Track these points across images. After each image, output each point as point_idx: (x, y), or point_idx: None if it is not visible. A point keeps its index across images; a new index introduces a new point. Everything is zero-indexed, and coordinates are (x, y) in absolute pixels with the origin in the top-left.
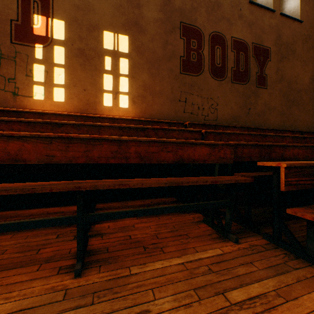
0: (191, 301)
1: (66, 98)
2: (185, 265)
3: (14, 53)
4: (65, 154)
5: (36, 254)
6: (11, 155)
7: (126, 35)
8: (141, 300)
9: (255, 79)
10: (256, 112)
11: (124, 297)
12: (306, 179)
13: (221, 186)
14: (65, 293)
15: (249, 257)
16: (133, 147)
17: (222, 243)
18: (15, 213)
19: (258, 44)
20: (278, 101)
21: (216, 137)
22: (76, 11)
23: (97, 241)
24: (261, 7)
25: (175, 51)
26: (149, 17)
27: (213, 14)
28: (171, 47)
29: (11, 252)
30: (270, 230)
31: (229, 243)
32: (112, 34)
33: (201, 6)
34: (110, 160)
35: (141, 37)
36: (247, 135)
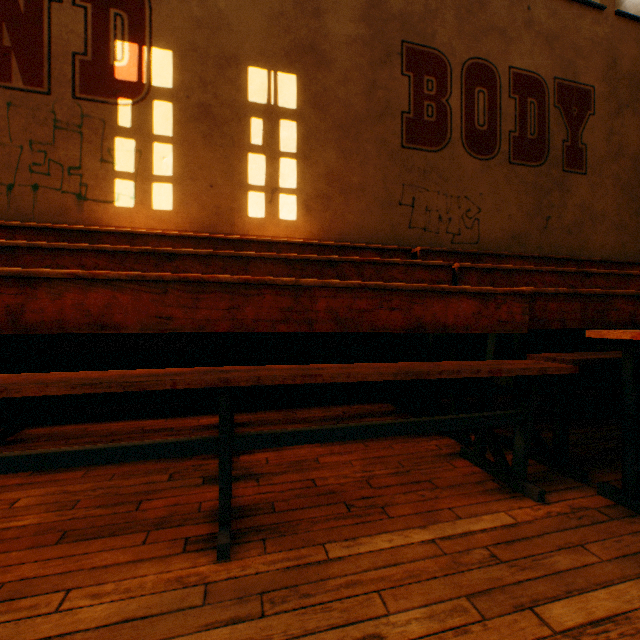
0: (466, 621)
1: (177, 204)
2: (438, 545)
3: (79, 118)
4: (191, 315)
5: (135, 512)
6: (91, 316)
7: (293, 73)
8: (360, 613)
9: (560, 155)
10: (562, 225)
11: (325, 605)
12: None
13: (502, 381)
14: (205, 590)
15: (576, 534)
16: (322, 300)
17: (510, 502)
18: (82, 430)
19: (567, 81)
20: (611, 201)
21: (482, 278)
22: (196, 30)
23: (250, 489)
24: (574, 0)
25: (392, 101)
26: (338, 35)
27: (471, 21)
28: (383, 94)
29: (87, 505)
30: (611, 476)
31: (526, 502)
32: (265, 72)
33: (445, 6)
34: (277, 327)
35: (321, 75)
36: (548, 273)
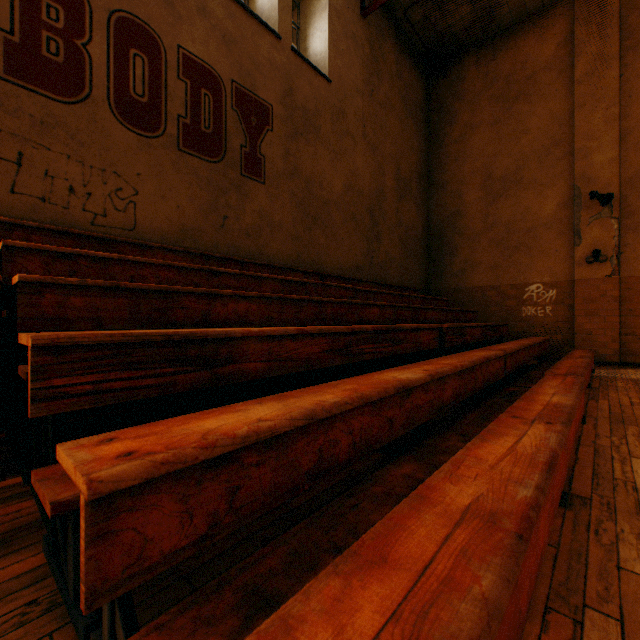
0: None
1: None
2: None
3: None
4: None
5: None
6: None
7: None
8: None
9: (240, 159)
10: (242, 227)
11: None
12: (143, 374)
13: None
14: None
15: None
16: None
17: None
18: None
19: (246, 89)
20: (289, 214)
21: (55, 264)
22: None
23: None
24: (253, 15)
25: None
26: None
27: None
28: None
29: None
30: None
31: None
32: None
33: None
34: None
35: None
36: (165, 267)
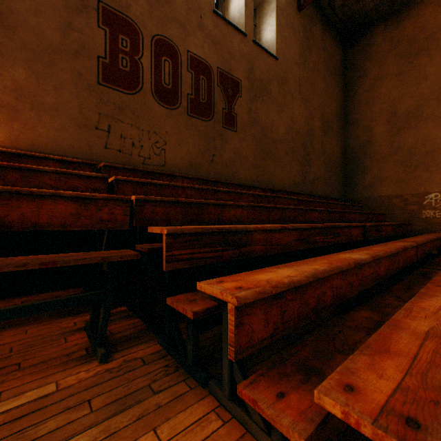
0: None
1: None
2: None
3: None
4: None
5: None
6: None
7: None
8: None
9: (222, 117)
10: (223, 161)
11: None
12: (209, 250)
13: (105, 267)
14: None
15: (99, 388)
16: None
17: (76, 368)
18: None
19: (226, 72)
20: (251, 150)
21: (137, 188)
22: None
23: None
24: (230, 24)
25: (89, 45)
26: None
27: (159, 9)
28: (80, 36)
29: None
30: (183, 326)
31: (91, 365)
32: None
33: None
34: None
35: None
36: (190, 188)
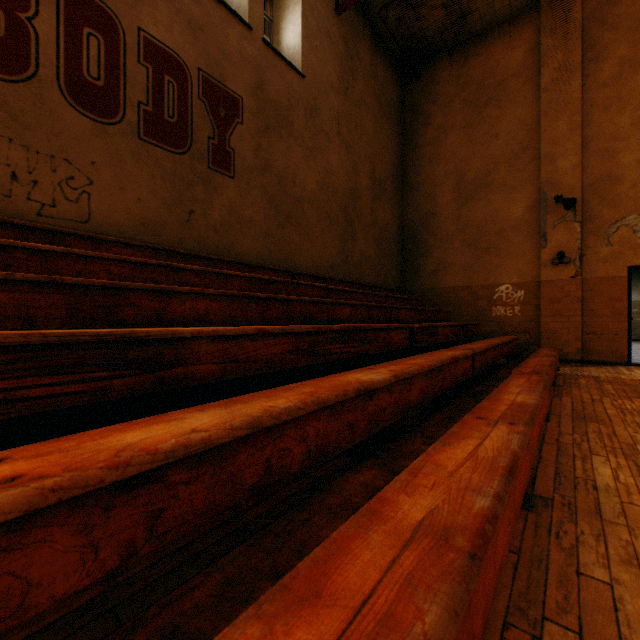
0: None
1: None
2: None
3: None
4: None
5: None
6: None
7: None
8: None
9: (207, 151)
10: (209, 223)
11: None
12: (69, 379)
13: None
14: None
15: None
16: None
17: None
18: None
19: (214, 79)
20: (260, 210)
21: None
22: None
23: None
24: (222, 2)
25: None
26: None
27: None
28: None
29: None
30: None
31: None
32: None
33: None
34: None
35: None
36: (118, 262)
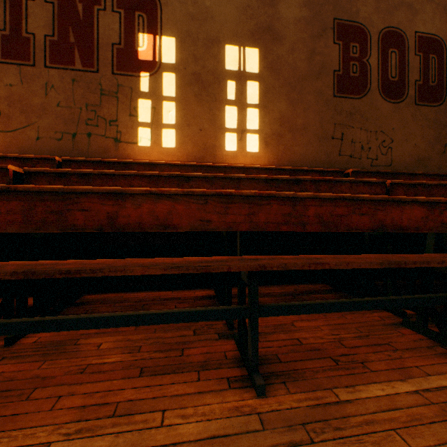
0: None
1: (178, 143)
2: (423, 396)
3: (116, 87)
4: (222, 219)
5: (182, 356)
6: (159, 219)
7: (256, 48)
8: (388, 446)
9: None
10: None
11: (356, 437)
12: None
13: (443, 269)
14: (259, 419)
15: None
16: (311, 208)
17: None
18: (120, 297)
19: None
20: None
21: (407, 191)
22: (190, 22)
23: None
24: None
25: (326, 63)
26: (287, 18)
27: None
28: (320, 58)
29: (147, 350)
30: None
31: None
32: (237, 48)
33: None
34: (280, 227)
35: (276, 47)
36: None
